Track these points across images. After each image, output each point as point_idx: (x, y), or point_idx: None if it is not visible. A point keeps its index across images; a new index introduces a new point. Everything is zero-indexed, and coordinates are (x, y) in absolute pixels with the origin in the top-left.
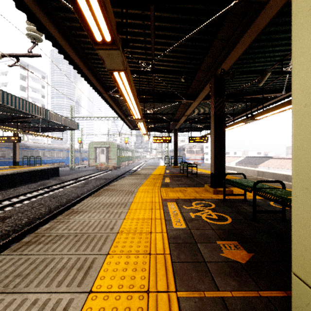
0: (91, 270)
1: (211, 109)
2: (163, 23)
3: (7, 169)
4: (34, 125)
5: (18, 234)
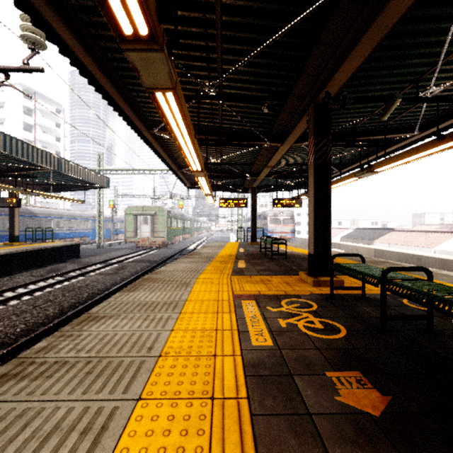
0: (106, 434)
1: (309, 155)
2: (235, 17)
3: (0, 248)
4: (42, 181)
5: (7, 350)
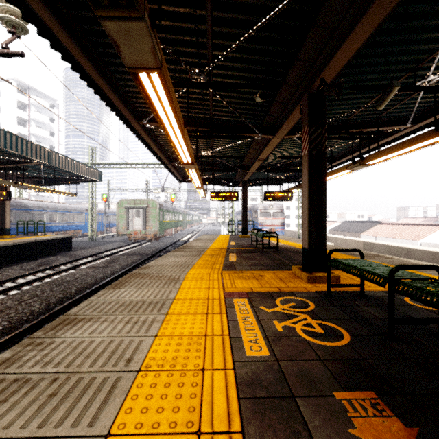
0: None
1: (302, 145)
2: None
3: None
4: (34, 174)
5: None
